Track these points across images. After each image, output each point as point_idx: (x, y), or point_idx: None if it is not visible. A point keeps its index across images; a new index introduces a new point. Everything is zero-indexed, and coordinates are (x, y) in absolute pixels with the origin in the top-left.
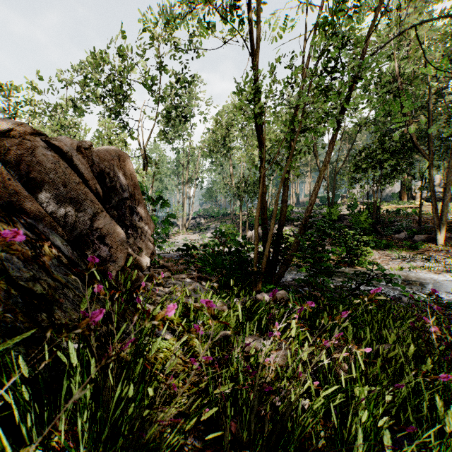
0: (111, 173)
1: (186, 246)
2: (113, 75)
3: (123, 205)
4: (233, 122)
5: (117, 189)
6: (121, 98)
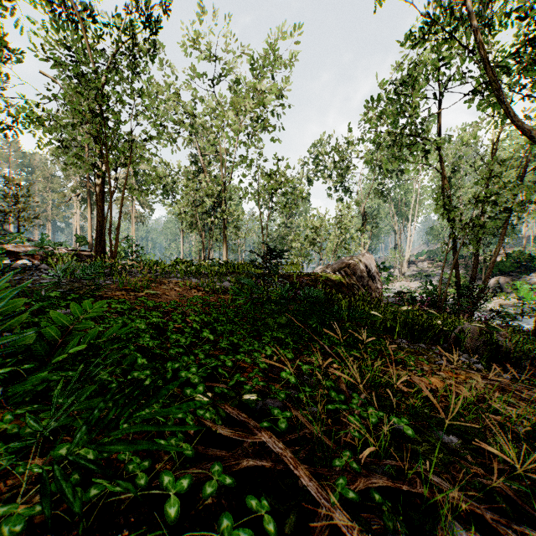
0: (368, 264)
1: (398, 291)
2: (341, 160)
3: (372, 275)
4: (460, 161)
5: (370, 270)
6: (344, 168)
